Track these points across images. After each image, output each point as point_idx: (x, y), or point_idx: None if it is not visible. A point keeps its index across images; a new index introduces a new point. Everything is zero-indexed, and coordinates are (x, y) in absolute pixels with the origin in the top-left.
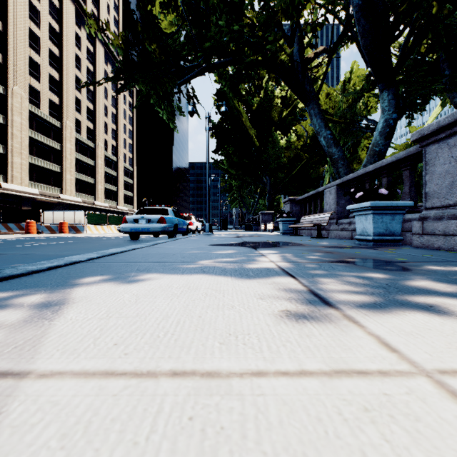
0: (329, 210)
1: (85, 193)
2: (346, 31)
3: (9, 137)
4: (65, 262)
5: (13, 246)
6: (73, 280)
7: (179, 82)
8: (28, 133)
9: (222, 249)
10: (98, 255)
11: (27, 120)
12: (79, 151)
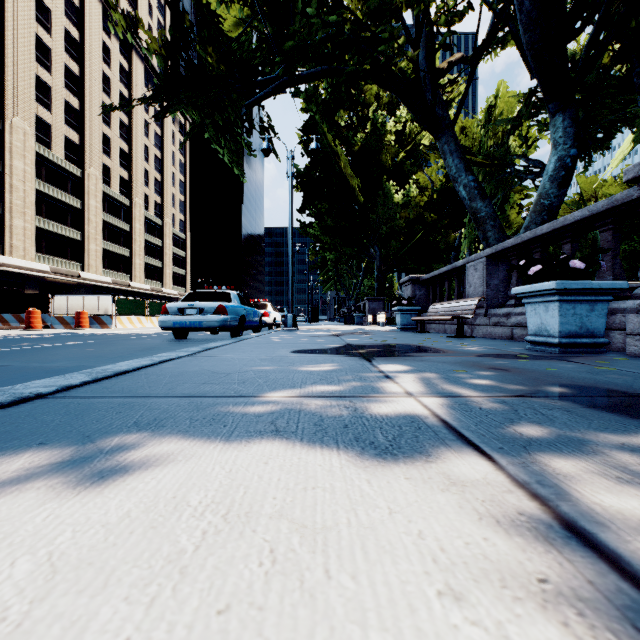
0: (474, 294)
1: (117, 271)
2: (497, 27)
3: (7, 190)
4: (1, 399)
5: None
6: None
7: (247, 102)
8: (35, 184)
9: (313, 361)
10: (87, 377)
11: (33, 166)
12: (108, 210)
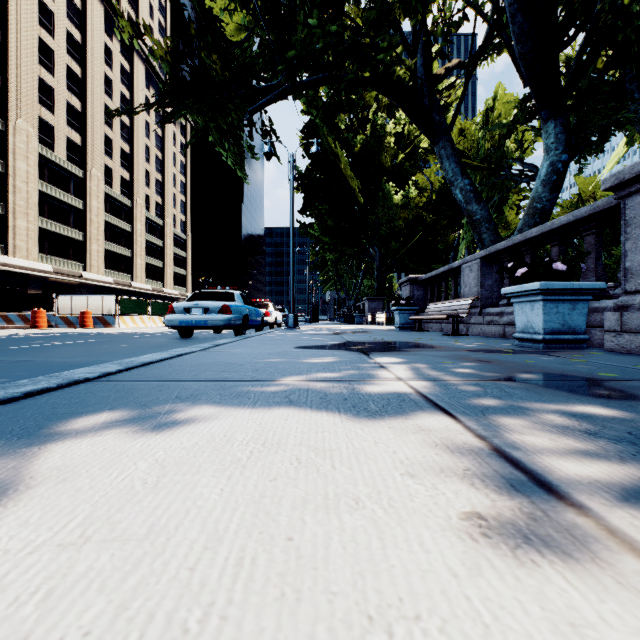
0: (469, 294)
1: (118, 271)
2: (493, 36)
3: (10, 191)
4: (59, 381)
5: (4, 348)
6: (57, 422)
7: (251, 109)
8: (38, 185)
9: (316, 355)
10: (120, 367)
11: (36, 167)
12: (110, 210)
